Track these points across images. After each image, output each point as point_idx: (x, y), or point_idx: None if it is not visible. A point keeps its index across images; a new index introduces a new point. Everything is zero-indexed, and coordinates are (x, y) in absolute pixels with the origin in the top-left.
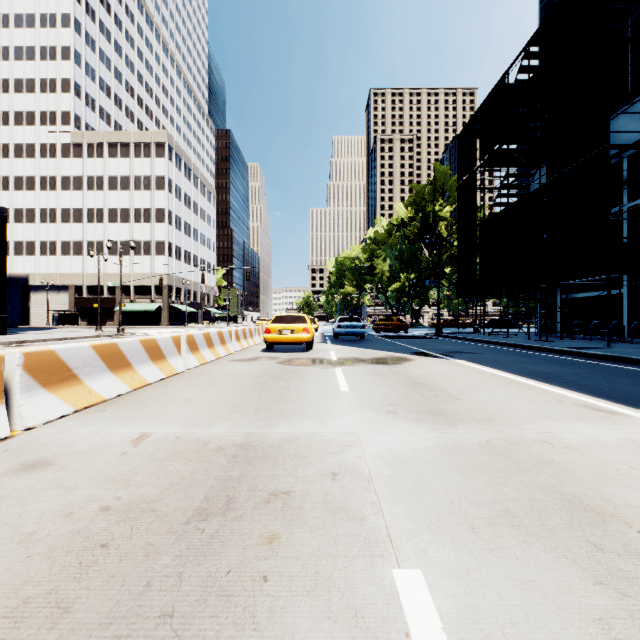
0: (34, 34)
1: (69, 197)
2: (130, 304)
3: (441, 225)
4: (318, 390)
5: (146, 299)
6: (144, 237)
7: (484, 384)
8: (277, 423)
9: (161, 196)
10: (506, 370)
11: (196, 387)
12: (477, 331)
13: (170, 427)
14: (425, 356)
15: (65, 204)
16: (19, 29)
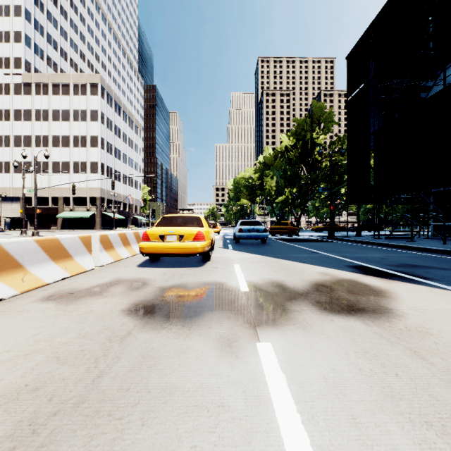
0: None
1: (20, 126)
2: (70, 212)
3: (317, 150)
4: None
5: (83, 208)
6: (81, 159)
7: None
8: None
9: (95, 126)
10: None
11: None
12: (360, 234)
13: None
14: (387, 278)
15: (17, 132)
16: None
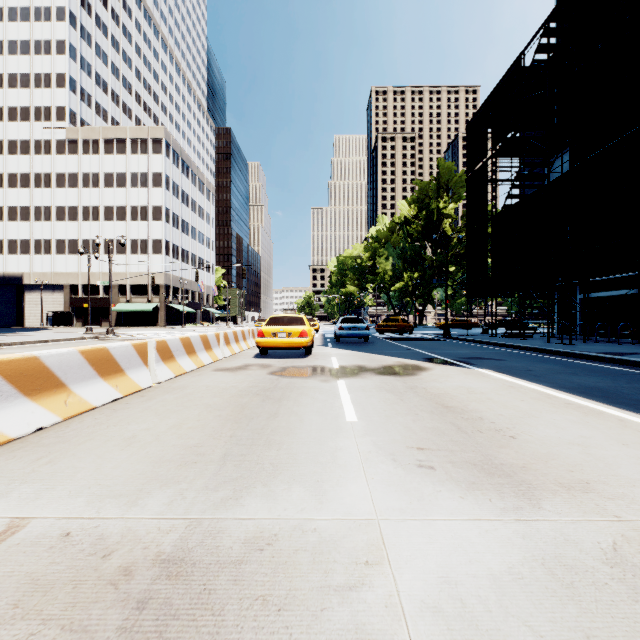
0: (28, 28)
1: (64, 194)
2: (126, 304)
3: (445, 223)
4: (315, 419)
5: (143, 299)
6: (141, 235)
7: (533, 408)
8: (247, 493)
9: (158, 193)
10: (548, 384)
11: (154, 413)
12: (486, 332)
13: (69, 504)
14: (441, 364)
15: (60, 202)
16: (13, 23)
